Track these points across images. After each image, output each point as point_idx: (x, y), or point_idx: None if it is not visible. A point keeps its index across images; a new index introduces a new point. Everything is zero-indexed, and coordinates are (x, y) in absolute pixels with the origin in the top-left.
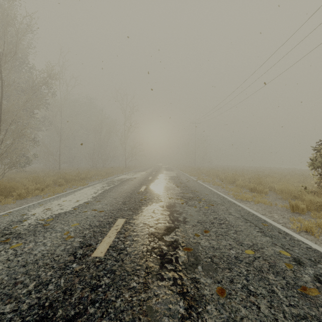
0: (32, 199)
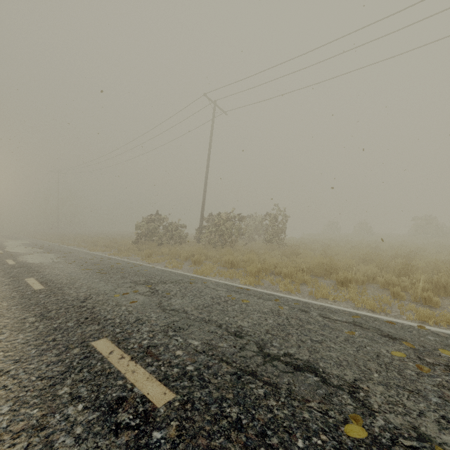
0: None
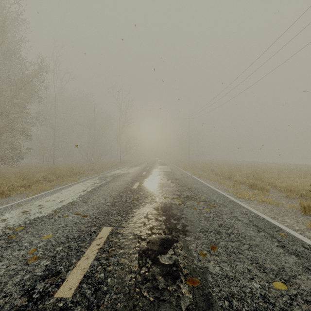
0: (15, 198)
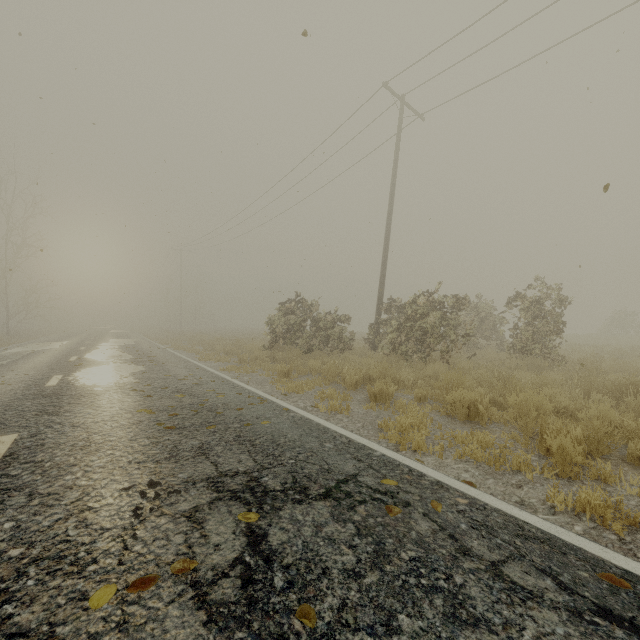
0: None
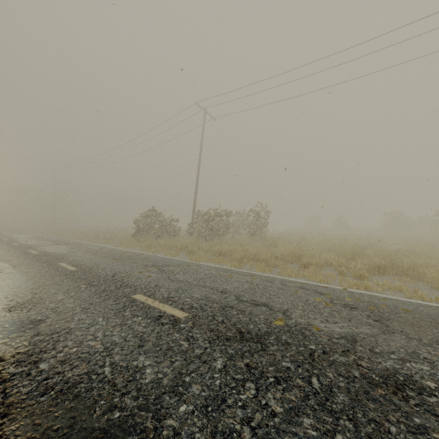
0: None
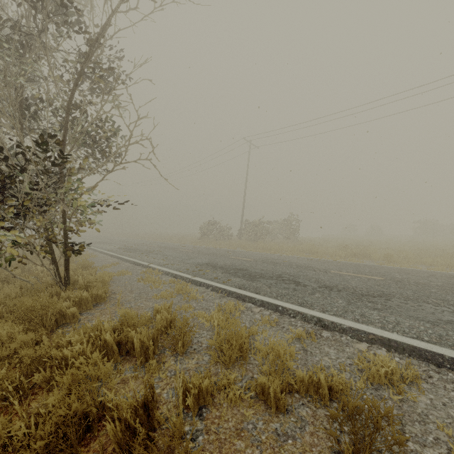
0: None
